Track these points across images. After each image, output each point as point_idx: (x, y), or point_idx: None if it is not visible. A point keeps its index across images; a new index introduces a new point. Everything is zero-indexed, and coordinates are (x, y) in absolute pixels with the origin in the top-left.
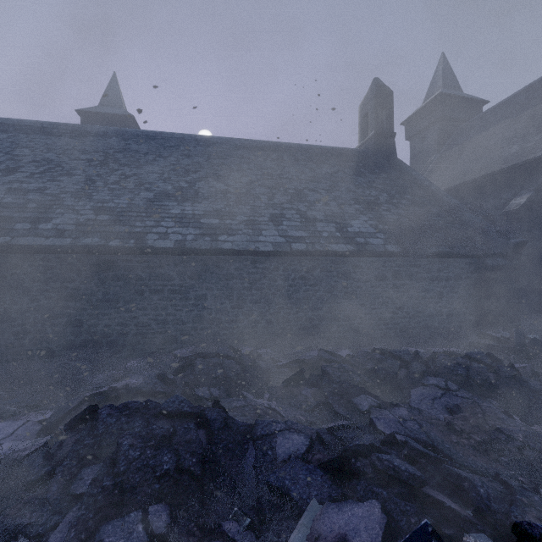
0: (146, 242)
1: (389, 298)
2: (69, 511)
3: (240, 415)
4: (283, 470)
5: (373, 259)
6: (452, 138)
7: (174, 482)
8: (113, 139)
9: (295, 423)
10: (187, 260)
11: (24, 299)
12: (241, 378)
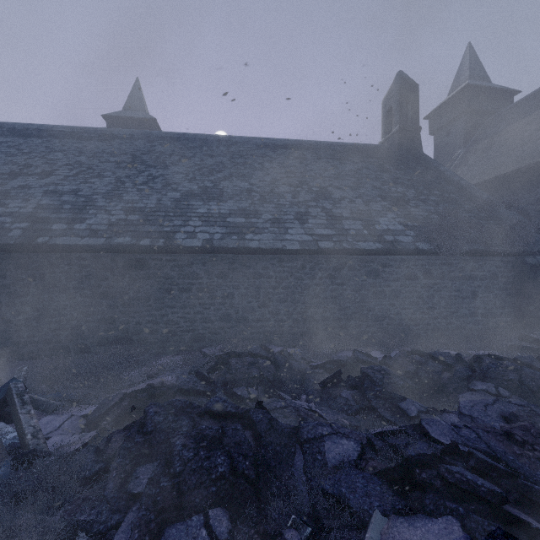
0: (175, 241)
1: (420, 298)
2: (129, 511)
3: (282, 416)
4: (337, 477)
5: (403, 257)
6: (480, 131)
7: (230, 485)
8: (139, 141)
9: (340, 426)
10: (215, 259)
11: (62, 296)
12: (277, 378)
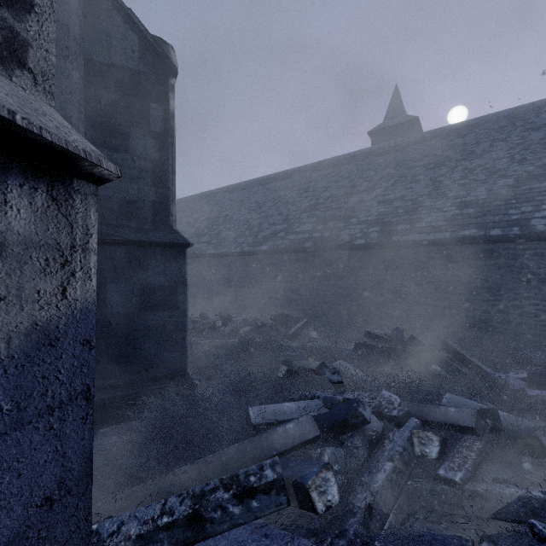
0: (533, 228)
1: None
2: None
3: None
4: None
5: None
6: None
7: None
8: (432, 141)
9: None
10: None
11: (410, 283)
12: None
